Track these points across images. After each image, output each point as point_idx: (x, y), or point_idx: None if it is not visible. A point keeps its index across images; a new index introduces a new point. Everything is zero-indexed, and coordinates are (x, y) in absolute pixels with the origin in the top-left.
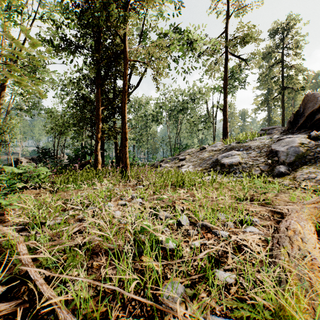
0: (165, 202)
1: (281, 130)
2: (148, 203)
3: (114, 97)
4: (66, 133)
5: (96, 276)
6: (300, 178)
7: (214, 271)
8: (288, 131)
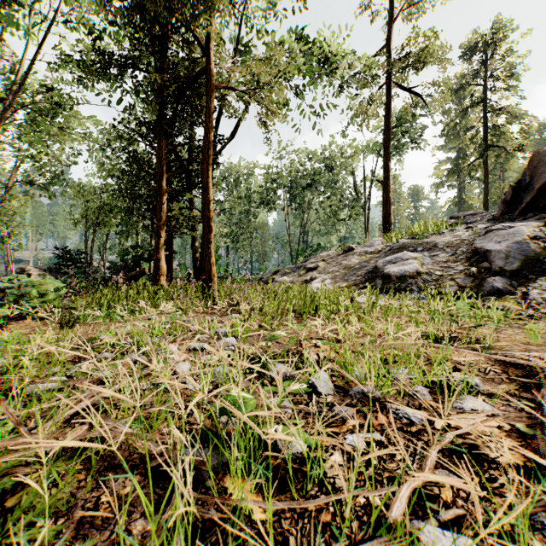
0: (281, 344)
1: (489, 217)
2: (248, 346)
3: (190, 157)
4: (107, 223)
5: (99, 540)
6: (535, 300)
7: (418, 532)
8: (503, 218)
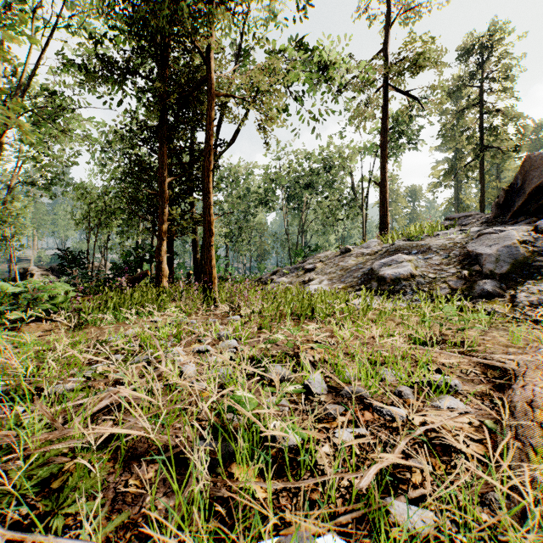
0: (280, 346)
1: (483, 219)
2: (248, 348)
3: (191, 161)
4: (109, 224)
5: (131, 514)
6: (522, 303)
7: (388, 506)
8: (496, 221)
